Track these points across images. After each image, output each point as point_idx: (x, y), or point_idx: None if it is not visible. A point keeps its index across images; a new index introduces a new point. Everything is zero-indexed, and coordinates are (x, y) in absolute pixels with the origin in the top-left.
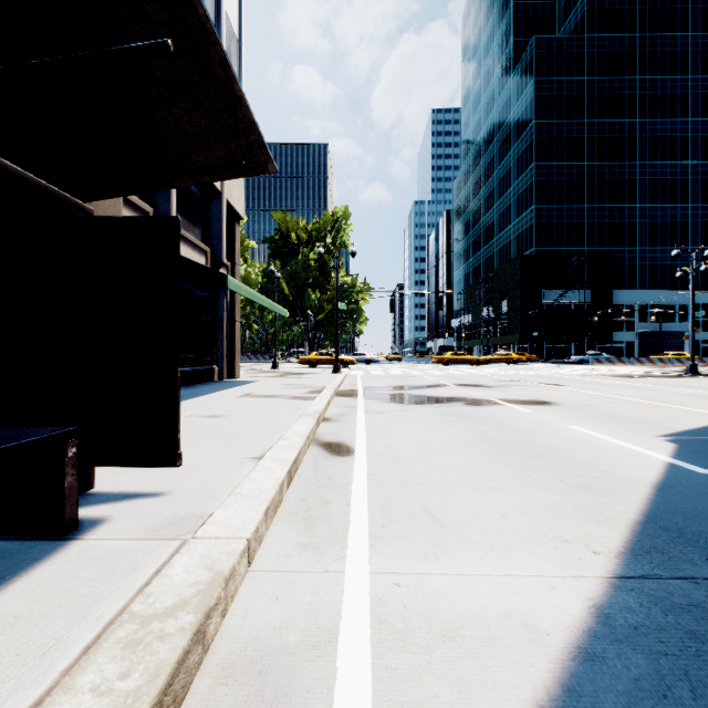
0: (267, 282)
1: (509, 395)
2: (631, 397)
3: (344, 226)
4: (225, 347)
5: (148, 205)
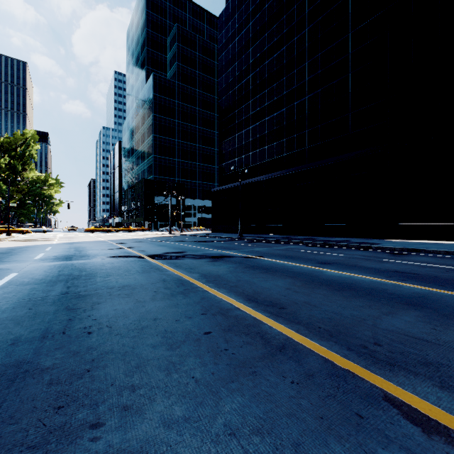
0: None
1: (67, 239)
2: (103, 238)
3: (33, 144)
4: None
5: None
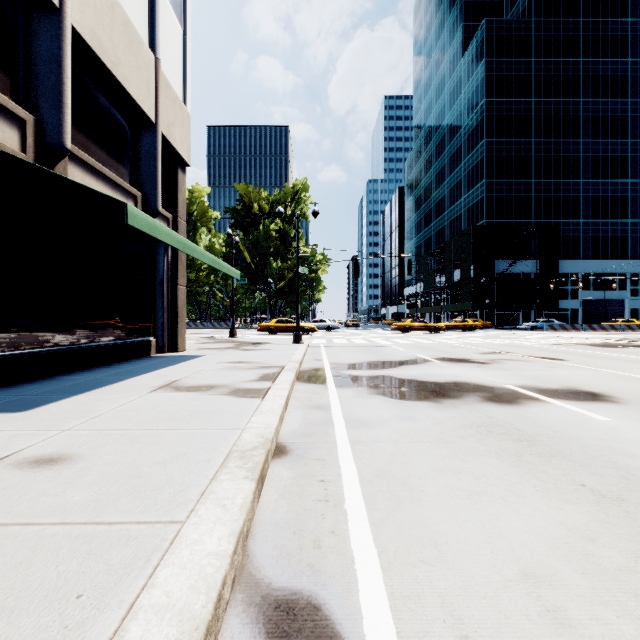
0: (229, 251)
1: (524, 378)
2: None
3: (304, 198)
4: (165, 315)
5: (29, 112)
